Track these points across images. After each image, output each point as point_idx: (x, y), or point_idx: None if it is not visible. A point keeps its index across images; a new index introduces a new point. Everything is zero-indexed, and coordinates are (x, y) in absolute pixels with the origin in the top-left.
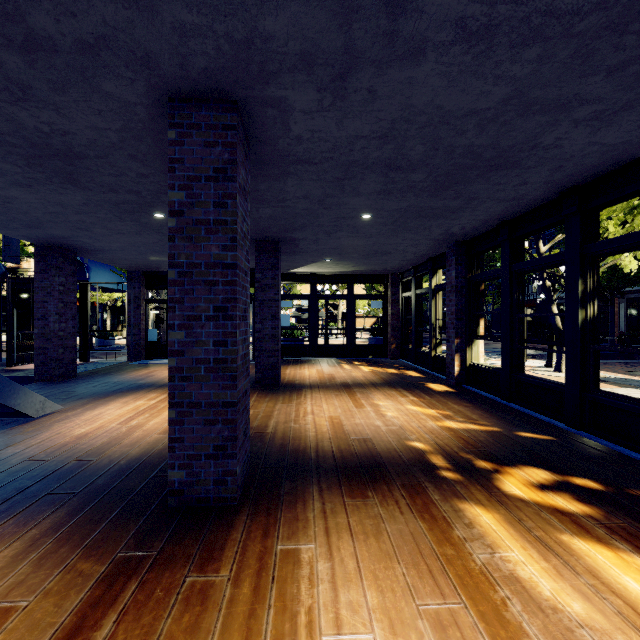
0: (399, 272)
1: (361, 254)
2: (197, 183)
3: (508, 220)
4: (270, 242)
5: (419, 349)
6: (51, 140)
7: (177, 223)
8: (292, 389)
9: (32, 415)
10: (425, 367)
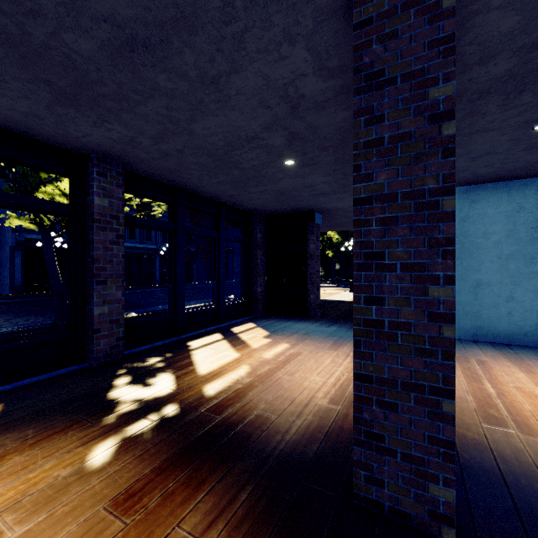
0: None
1: None
2: None
3: None
4: None
5: None
6: None
7: None
8: None
9: None
10: None
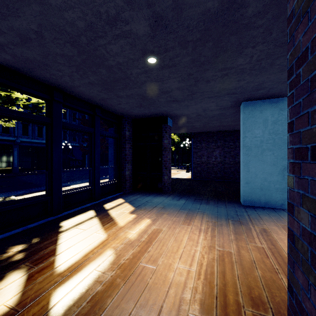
0: None
1: None
2: None
3: None
4: None
5: None
6: None
7: None
8: None
9: None
10: None
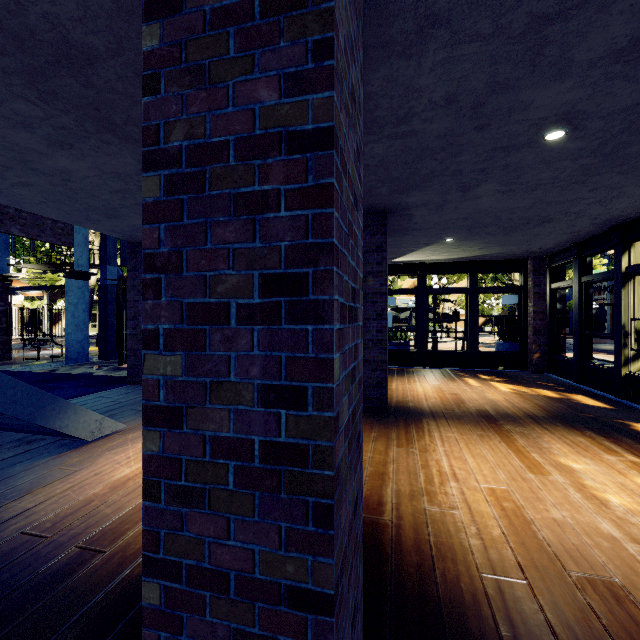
0: (546, 254)
1: (502, 226)
2: None
3: None
4: (374, 214)
5: (588, 362)
6: (29, 17)
7: (164, 35)
8: (406, 418)
9: (85, 438)
10: (603, 390)
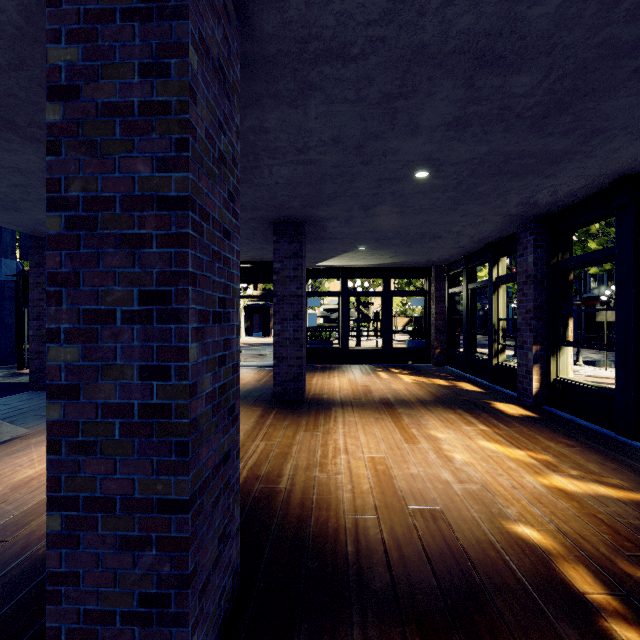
0: (445, 264)
1: (403, 239)
2: (106, 25)
3: (631, 175)
4: (291, 224)
5: (472, 355)
6: None
7: (65, 113)
8: (318, 407)
9: None
10: (482, 378)
